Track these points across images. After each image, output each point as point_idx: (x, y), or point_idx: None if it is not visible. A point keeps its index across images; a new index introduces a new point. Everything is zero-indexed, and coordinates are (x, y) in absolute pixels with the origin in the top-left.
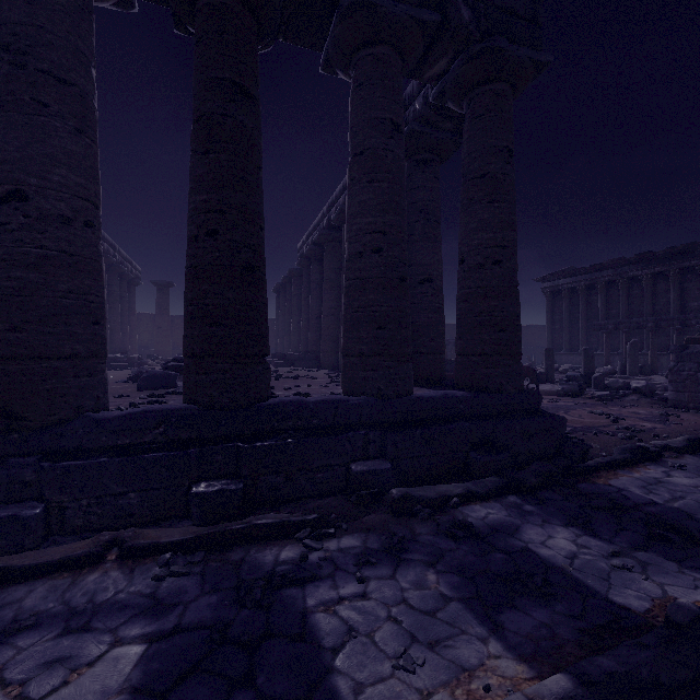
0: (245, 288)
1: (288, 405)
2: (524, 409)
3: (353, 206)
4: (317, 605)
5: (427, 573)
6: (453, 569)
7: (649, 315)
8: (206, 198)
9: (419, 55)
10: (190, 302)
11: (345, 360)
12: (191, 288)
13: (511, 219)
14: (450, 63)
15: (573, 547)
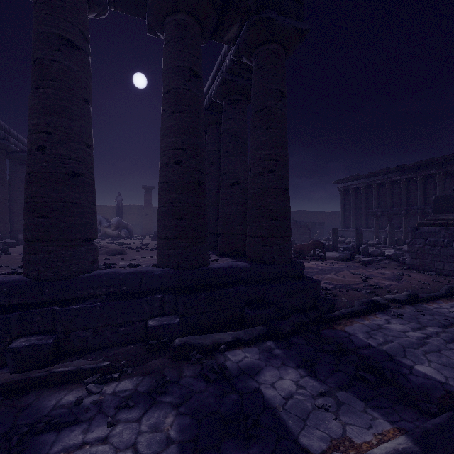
0: (68, 189)
1: (102, 276)
2: (291, 275)
3: (163, 130)
4: (59, 451)
5: (168, 415)
6: (191, 411)
7: (404, 206)
8: (36, 122)
9: (214, 22)
10: (26, 200)
11: (157, 241)
12: (26, 189)
13: (282, 140)
14: (239, 30)
15: (294, 387)
